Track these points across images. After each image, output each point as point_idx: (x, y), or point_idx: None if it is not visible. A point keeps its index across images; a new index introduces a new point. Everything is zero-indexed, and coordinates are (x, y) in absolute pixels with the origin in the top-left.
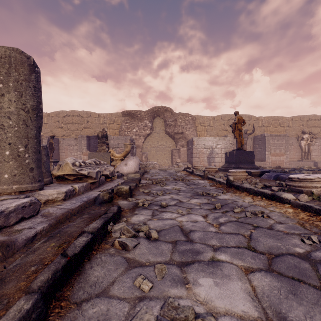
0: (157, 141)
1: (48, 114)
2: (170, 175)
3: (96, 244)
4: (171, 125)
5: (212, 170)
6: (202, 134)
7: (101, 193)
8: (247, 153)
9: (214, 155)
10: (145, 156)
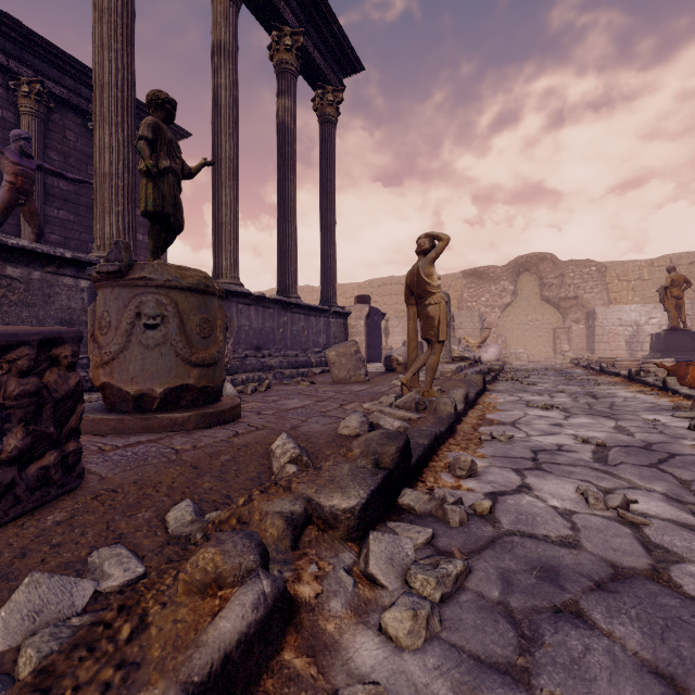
0: (524, 314)
1: (359, 284)
2: (544, 367)
3: (496, 379)
4: (552, 284)
5: (608, 360)
6: (623, 297)
7: (482, 368)
8: (689, 335)
9: (642, 338)
10: (503, 341)
